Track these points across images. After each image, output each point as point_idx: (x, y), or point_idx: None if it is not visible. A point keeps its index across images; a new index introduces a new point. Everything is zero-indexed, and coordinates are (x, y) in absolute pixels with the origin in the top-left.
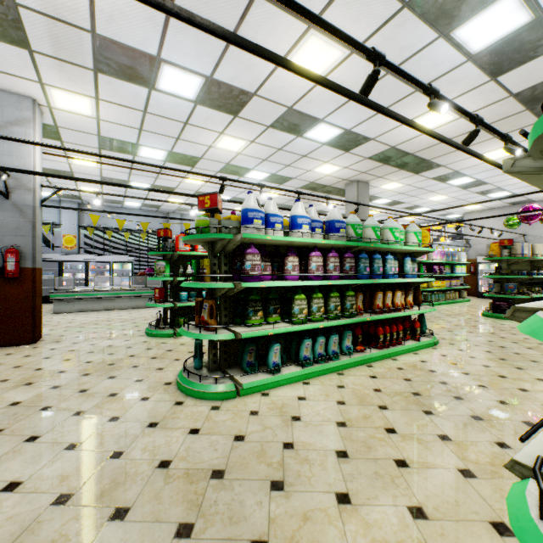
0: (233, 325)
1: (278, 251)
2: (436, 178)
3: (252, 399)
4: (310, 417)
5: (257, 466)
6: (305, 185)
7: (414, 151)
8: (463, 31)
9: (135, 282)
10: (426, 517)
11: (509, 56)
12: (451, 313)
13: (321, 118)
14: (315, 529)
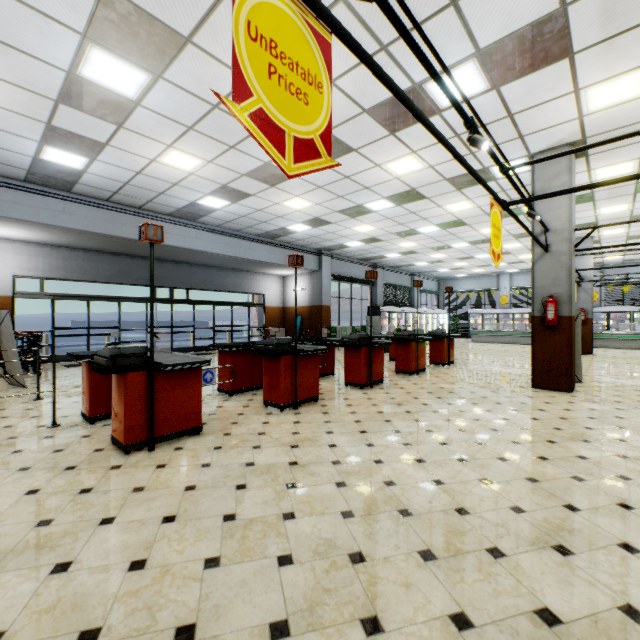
0: None
1: None
2: None
3: None
4: None
5: None
6: None
7: None
8: None
9: None
10: None
11: None
12: None
13: None
14: None
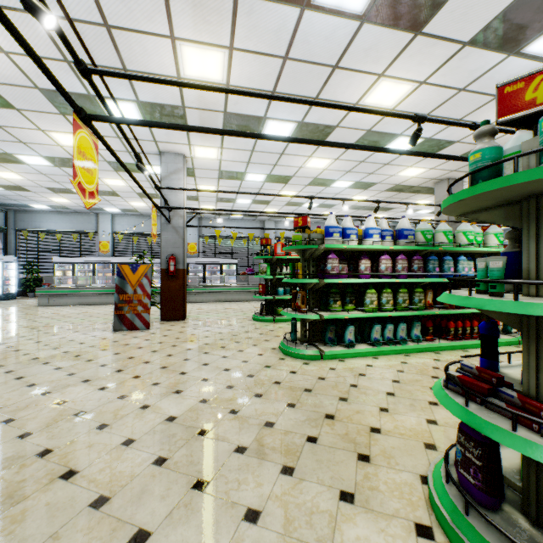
0: (318, 311)
1: (354, 255)
2: None
3: (331, 362)
4: (373, 375)
5: (332, 390)
6: (391, 188)
7: None
8: (535, 46)
9: (238, 280)
10: (436, 424)
11: None
12: None
13: (399, 133)
14: (362, 416)
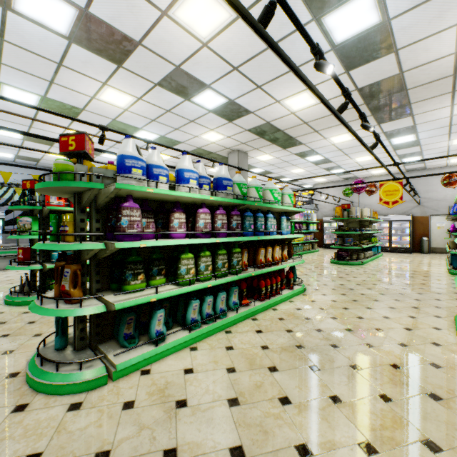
0: (108, 292)
1: (163, 207)
2: (298, 154)
3: (128, 382)
4: (199, 399)
5: None
6: (193, 150)
7: (284, 128)
8: (331, 19)
9: (7, 240)
10: None
11: (360, 53)
12: (309, 261)
13: (208, 84)
14: None
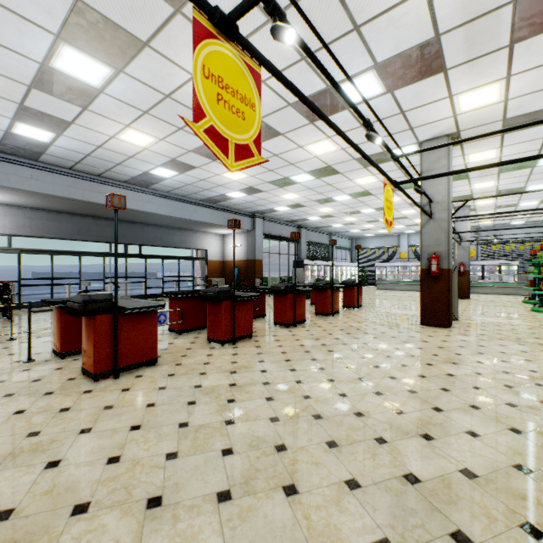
0: None
1: None
2: None
3: None
4: None
5: None
6: None
7: None
8: None
9: (519, 279)
10: None
11: None
12: None
13: None
14: None
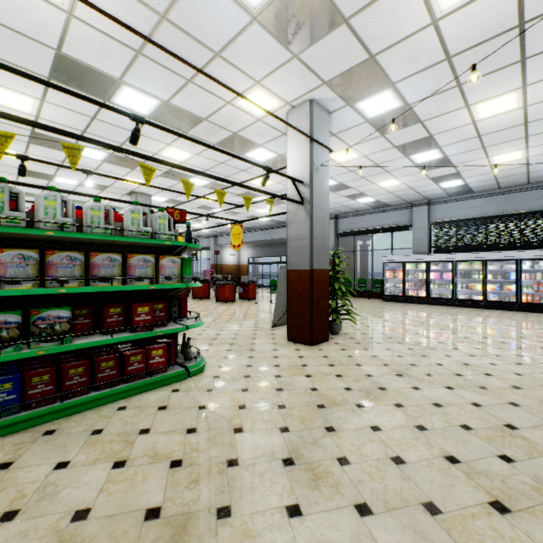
0: None
1: None
2: None
3: None
4: None
5: None
6: None
7: None
8: None
9: None
10: None
11: None
12: None
13: None
14: None
